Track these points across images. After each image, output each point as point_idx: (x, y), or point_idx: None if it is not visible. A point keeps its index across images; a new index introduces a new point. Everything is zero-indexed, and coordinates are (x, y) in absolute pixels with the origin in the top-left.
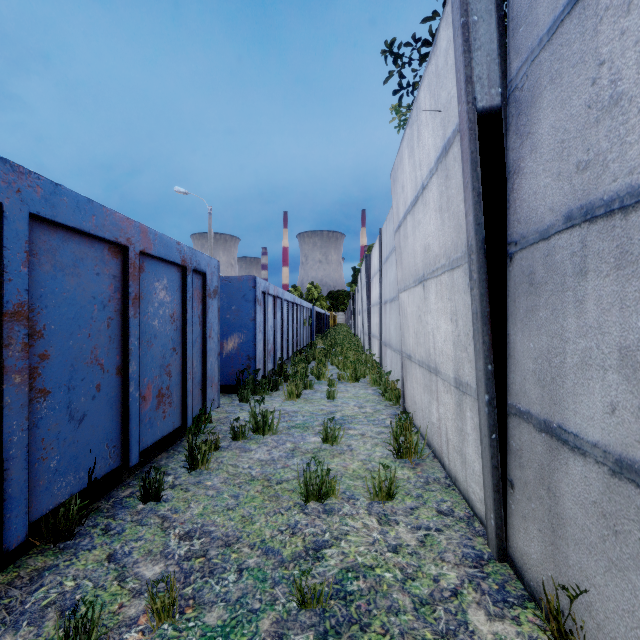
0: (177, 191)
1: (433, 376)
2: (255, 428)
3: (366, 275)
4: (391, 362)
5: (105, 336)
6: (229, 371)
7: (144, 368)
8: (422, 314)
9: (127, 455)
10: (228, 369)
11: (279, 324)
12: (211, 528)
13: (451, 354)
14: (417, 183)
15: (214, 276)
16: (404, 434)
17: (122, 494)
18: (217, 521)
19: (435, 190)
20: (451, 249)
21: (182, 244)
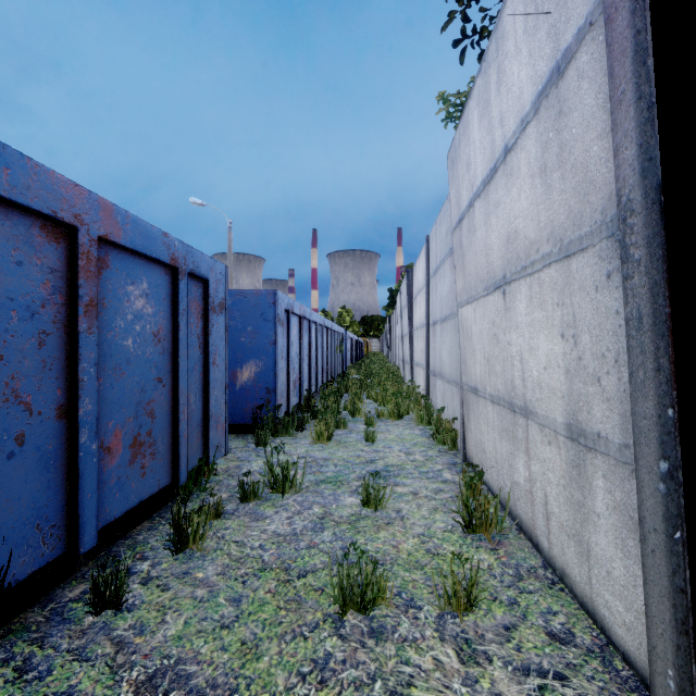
0: (193, 202)
1: (520, 418)
2: (272, 484)
3: (408, 293)
4: (443, 396)
5: (34, 360)
6: (244, 407)
7: (108, 407)
8: (500, 332)
9: (75, 537)
10: (243, 404)
11: (306, 350)
12: (190, 668)
13: (560, 388)
14: (495, 149)
15: (220, 285)
16: (478, 499)
17: (68, 595)
18: (202, 652)
19: (532, 144)
20: (566, 225)
21: (171, 237)
